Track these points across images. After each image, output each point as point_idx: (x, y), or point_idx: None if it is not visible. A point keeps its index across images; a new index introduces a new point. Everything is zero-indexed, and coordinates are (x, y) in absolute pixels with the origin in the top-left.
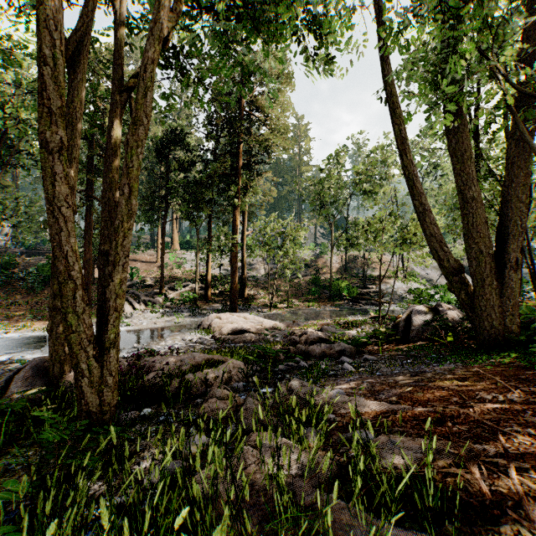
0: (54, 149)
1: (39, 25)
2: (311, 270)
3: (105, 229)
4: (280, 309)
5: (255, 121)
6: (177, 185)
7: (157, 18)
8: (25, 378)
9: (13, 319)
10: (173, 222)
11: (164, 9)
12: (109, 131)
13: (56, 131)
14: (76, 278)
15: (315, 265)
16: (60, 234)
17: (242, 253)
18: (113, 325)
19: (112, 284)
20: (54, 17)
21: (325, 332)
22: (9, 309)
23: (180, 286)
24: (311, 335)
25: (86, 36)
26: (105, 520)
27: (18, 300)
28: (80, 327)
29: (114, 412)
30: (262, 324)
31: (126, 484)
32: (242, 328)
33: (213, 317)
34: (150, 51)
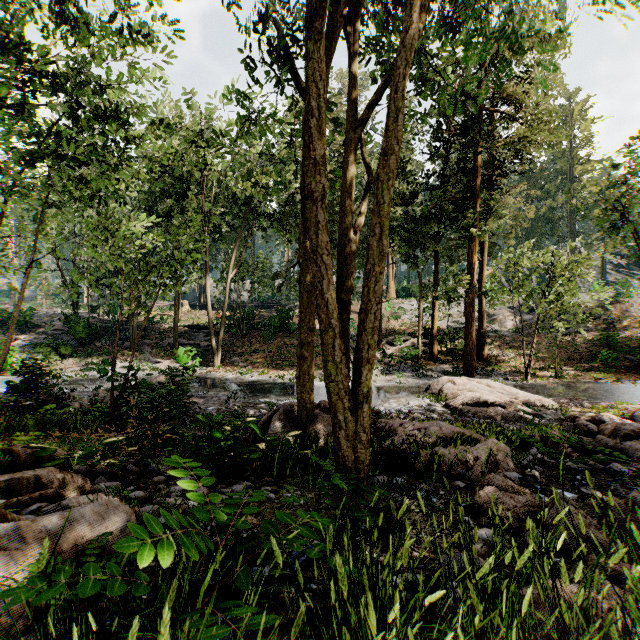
0: (317, 198)
1: (308, 81)
2: (597, 322)
3: (342, 277)
4: (543, 379)
5: (501, 118)
6: (393, 223)
7: (408, 25)
8: (279, 419)
9: (255, 365)
10: (389, 267)
11: (417, 11)
12: (344, 174)
13: (319, 180)
14: (335, 326)
15: (604, 314)
16: (322, 282)
17: (479, 299)
18: (365, 378)
19: (364, 333)
20: (319, 67)
21: (639, 422)
22: (251, 356)
23: (399, 341)
24: (625, 424)
25: (327, 81)
26: (478, 609)
27: (257, 348)
28: (338, 376)
29: (366, 472)
30: (517, 397)
31: (481, 572)
32: (487, 399)
33: (445, 381)
34: (401, 67)
